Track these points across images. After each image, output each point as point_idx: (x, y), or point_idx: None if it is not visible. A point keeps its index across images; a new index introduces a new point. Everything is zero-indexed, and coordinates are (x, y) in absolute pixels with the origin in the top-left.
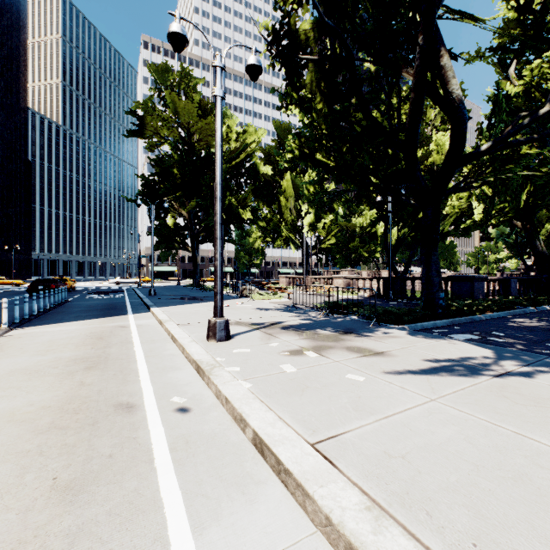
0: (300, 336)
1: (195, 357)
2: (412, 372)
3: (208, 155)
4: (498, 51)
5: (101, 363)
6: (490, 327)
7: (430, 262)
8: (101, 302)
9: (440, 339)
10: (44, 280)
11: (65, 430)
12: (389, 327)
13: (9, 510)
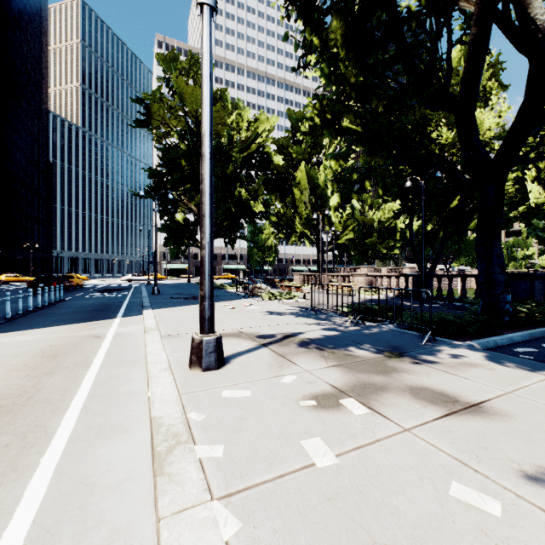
0: (327, 361)
1: (153, 412)
2: None
3: (217, 145)
4: None
5: (10, 413)
6: None
7: (492, 255)
8: (98, 302)
9: None
10: (46, 277)
11: None
12: (452, 345)
13: None
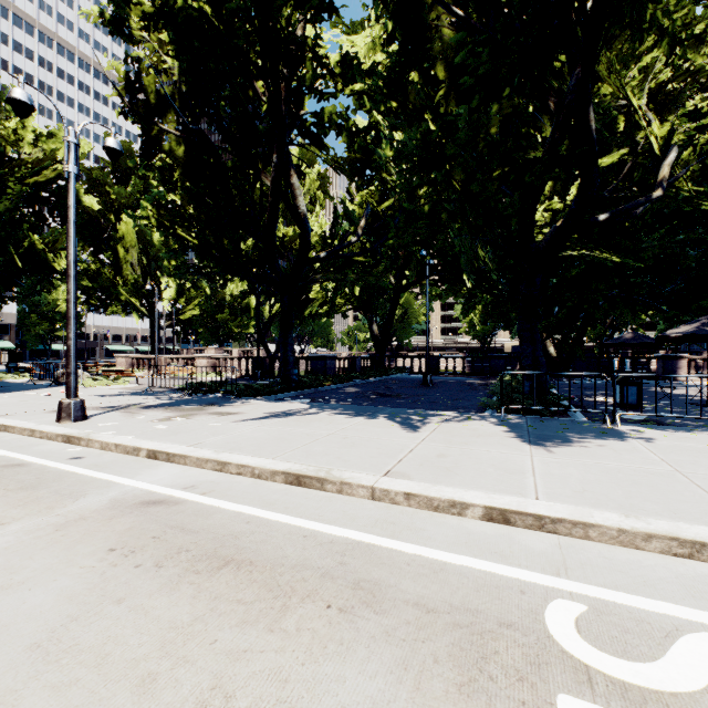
0: (165, 411)
1: (61, 432)
2: (254, 418)
3: None
4: (347, 163)
5: None
6: (324, 394)
7: (287, 343)
8: None
9: (283, 402)
10: None
11: None
12: (248, 399)
13: None
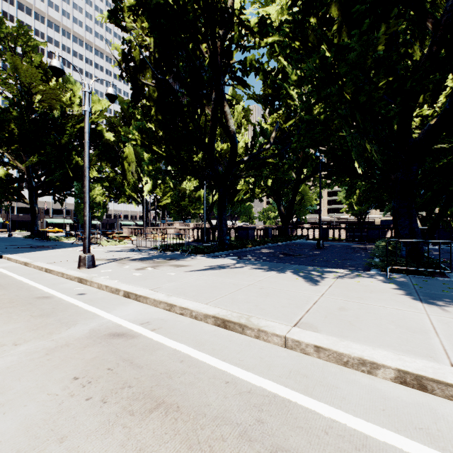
0: (143, 262)
1: (77, 275)
2: (197, 270)
3: (51, 117)
4: (262, 98)
5: None
6: (247, 253)
7: (222, 219)
8: None
9: (218, 258)
10: None
11: (14, 307)
12: (196, 256)
13: (19, 322)
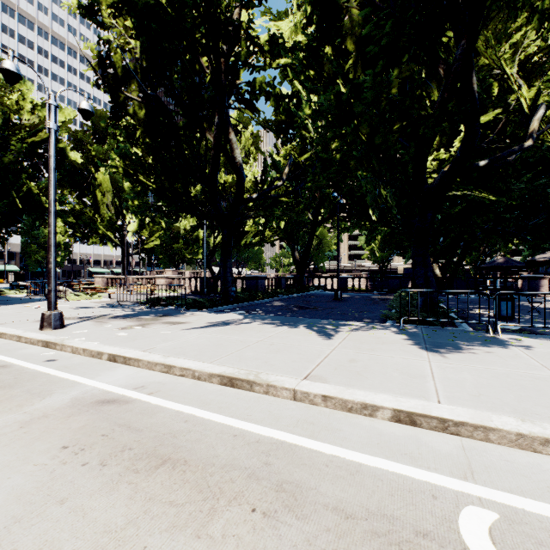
0: (128, 320)
1: (41, 338)
2: (198, 327)
3: None
4: (274, 124)
5: None
6: (256, 307)
7: (227, 266)
8: None
9: (222, 313)
10: None
11: None
12: (195, 311)
13: None
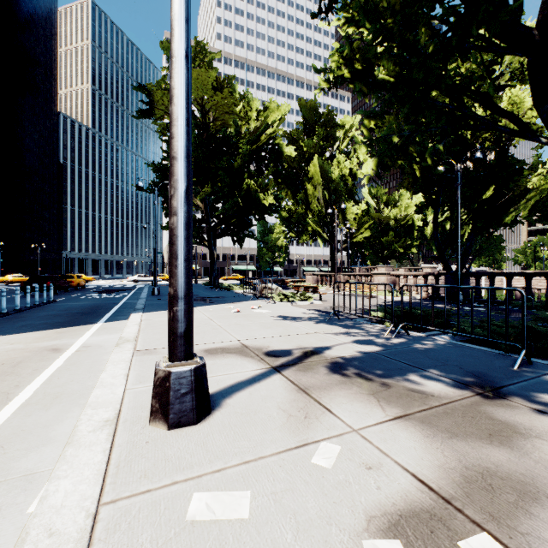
0: (382, 404)
1: None
2: None
3: (224, 135)
4: None
5: None
6: None
7: None
8: (89, 304)
9: None
10: (40, 277)
11: None
12: None
13: None
